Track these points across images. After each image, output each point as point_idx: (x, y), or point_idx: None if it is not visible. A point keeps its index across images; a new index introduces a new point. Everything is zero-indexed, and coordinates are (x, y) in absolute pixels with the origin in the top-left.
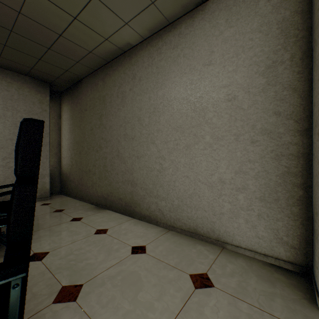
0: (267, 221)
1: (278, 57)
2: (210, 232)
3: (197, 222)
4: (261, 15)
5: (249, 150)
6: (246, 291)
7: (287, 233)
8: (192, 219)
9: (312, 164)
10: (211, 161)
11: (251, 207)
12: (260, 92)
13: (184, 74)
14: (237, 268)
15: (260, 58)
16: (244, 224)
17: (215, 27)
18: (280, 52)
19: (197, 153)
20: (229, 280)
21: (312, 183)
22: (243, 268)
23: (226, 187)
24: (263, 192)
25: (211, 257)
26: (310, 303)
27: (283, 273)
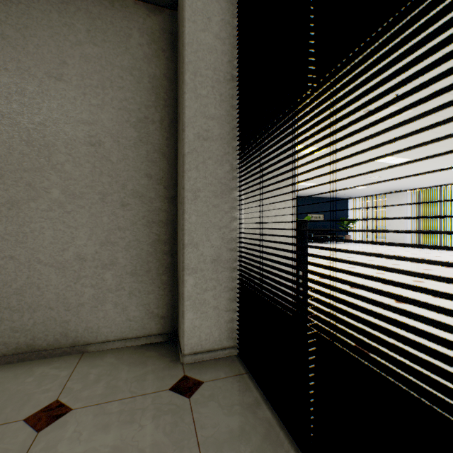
0: (140, 297)
1: (150, 114)
2: (60, 339)
3: (36, 331)
4: (133, 56)
5: (119, 215)
6: (118, 387)
7: (158, 304)
8: (24, 329)
9: (178, 231)
10: (63, 229)
11: (122, 285)
12: (132, 146)
13: (5, 71)
14: (104, 369)
15: (132, 106)
16: (114, 309)
17: (70, 28)
18: (152, 110)
19: (34, 215)
20: (94, 389)
21: (178, 249)
22: (113, 364)
23: (88, 266)
24: (136, 264)
25: (65, 374)
26: (176, 362)
27: (155, 348)
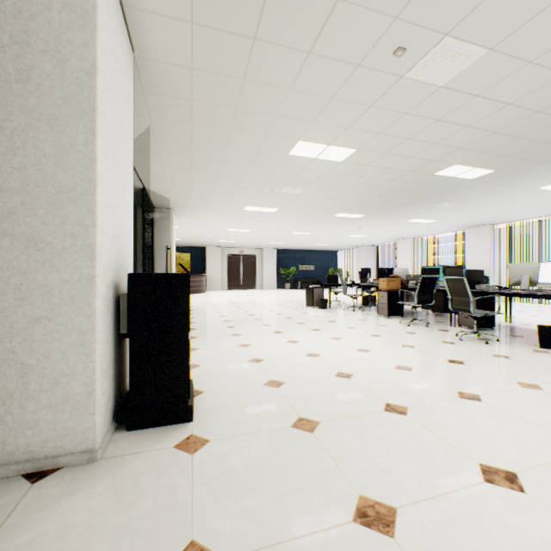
0: None
1: None
2: None
3: None
4: None
5: None
6: None
7: None
8: None
9: None
10: None
11: None
12: None
13: None
14: None
15: None
16: None
17: None
18: None
19: None
20: None
21: None
22: None
23: None
24: None
25: None
26: None
27: None
